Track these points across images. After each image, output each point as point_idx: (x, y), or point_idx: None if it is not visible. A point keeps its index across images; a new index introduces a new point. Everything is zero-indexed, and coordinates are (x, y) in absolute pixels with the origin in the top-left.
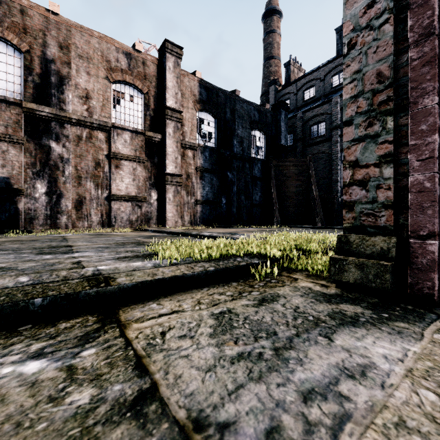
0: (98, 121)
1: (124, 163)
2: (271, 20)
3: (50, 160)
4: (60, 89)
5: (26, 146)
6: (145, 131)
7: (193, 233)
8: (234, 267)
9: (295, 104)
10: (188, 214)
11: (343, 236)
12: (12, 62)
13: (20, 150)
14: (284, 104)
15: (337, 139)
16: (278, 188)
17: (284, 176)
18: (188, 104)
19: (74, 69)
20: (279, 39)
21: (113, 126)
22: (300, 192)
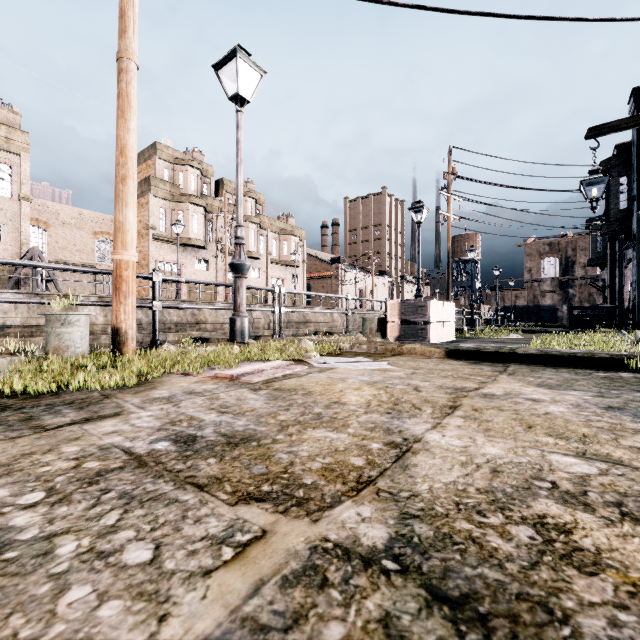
0: (590, 276)
1: None
2: None
3: (568, 296)
4: (572, 267)
5: (559, 293)
6: None
7: None
8: None
9: None
10: None
11: None
12: (554, 263)
13: (557, 295)
14: None
15: None
16: None
17: None
18: None
19: (578, 256)
20: None
21: (598, 276)
22: None
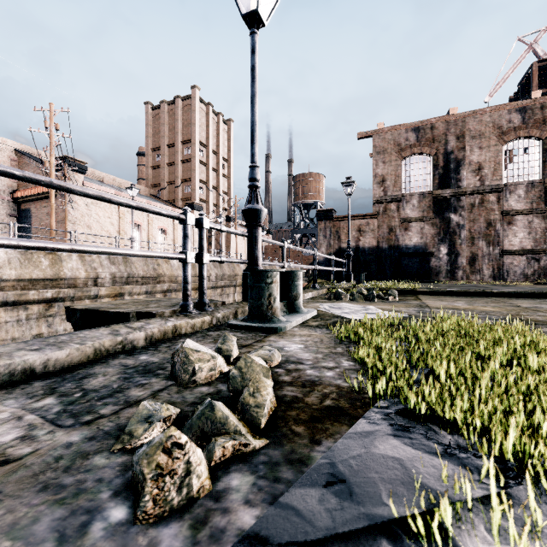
0: (490, 186)
1: (517, 218)
2: None
3: (449, 228)
4: (456, 172)
5: (434, 222)
6: (544, 180)
7: None
8: None
9: None
10: None
11: None
12: (425, 166)
13: (430, 225)
14: None
15: None
16: None
17: None
18: None
19: (468, 150)
20: None
21: (505, 186)
22: None
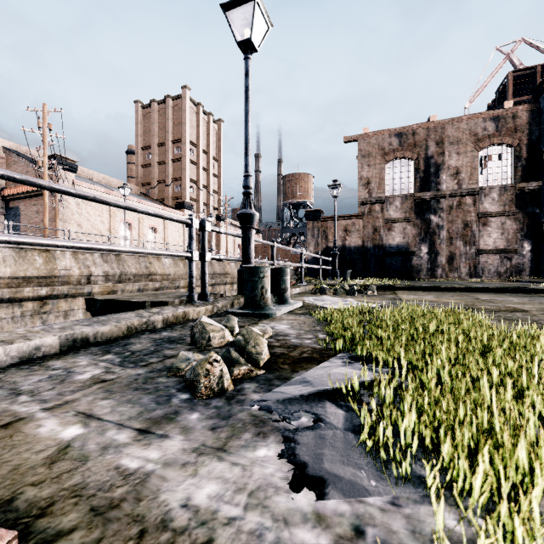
0: (467, 190)
1: (491, 220)
2: None
3: (430, 229)
4: (436, 175)
5: (415, 222)
6: (515, 184)
7: None
8: None
9: None
10: None
11: None
12: (407, 169)
13: (412, 226)
14: None
15: None
16: None
17: None
18: None
19: (446, 155)
20: None
21: (480, 190)
22: None
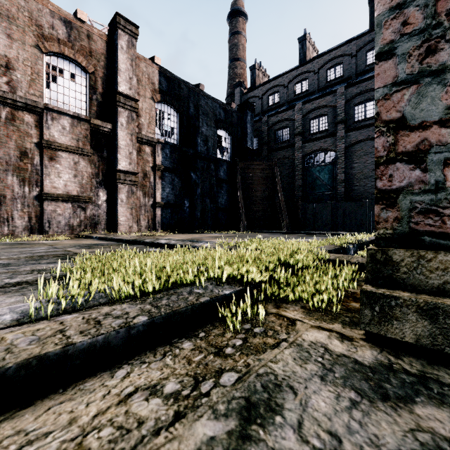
0: (24, 99)
1: (62, 154)
2: (237, 21)
3: None
4: None
5: None
6: (90, 118)
7: (146, 240)
8: (189, 308)
9: (261, 108)
10: (145, 218)
11: (379, 252)
12: None
13: None
14: (251, 106)
15: (301, 146)
16: (244, 191)
17: (251, 179)
18: (145, 92)
19: None
20: (244, 42)
21: (46, 108)
22: (266, 196)
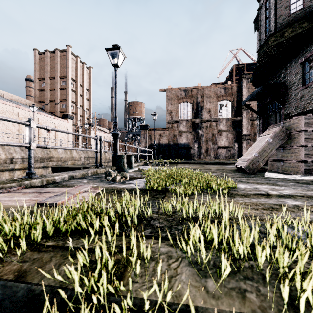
0: (213, 119)
1: (223, 133)
2: None
3: (198, 136)
4: (201, 111)
5: (192, 133)
6: (232, 118)
7: None
8: None
9: None
10: None
11: None
12: (188, 107)
13: (191, 134)
14: None
15: None
16: None
17: None
18: None
19: (205, 102)
20: None
21: (219, 119)
22: None
